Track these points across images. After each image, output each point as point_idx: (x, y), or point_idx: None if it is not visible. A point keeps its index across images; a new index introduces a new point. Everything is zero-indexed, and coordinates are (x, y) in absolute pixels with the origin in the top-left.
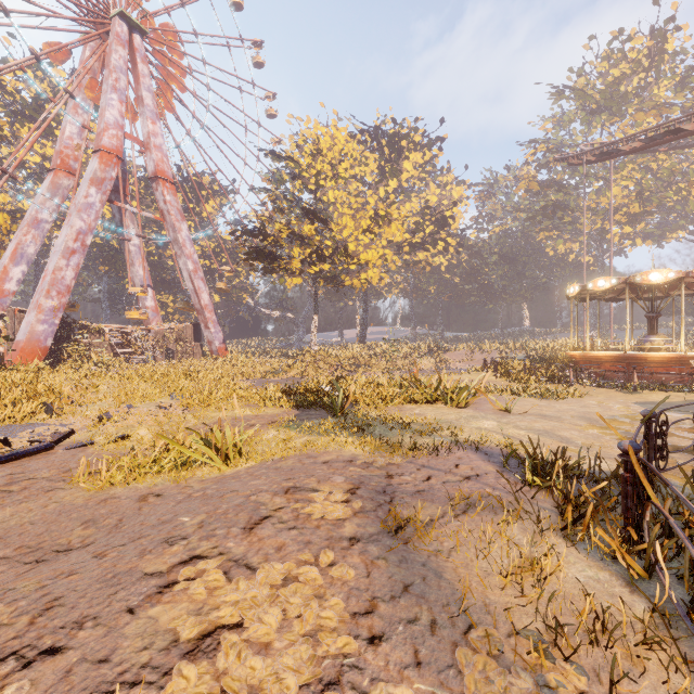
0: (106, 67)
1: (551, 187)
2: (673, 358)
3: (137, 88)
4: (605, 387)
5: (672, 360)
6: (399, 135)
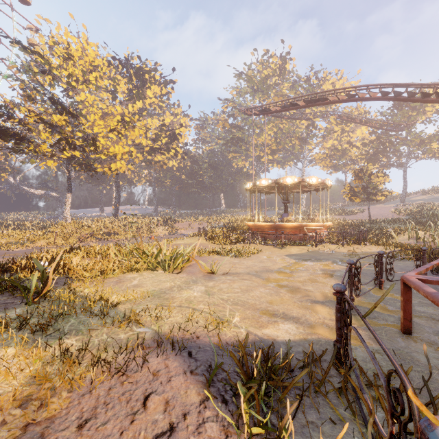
0: None
1: (236, 127)
2: (297, 226)
3: None
4: (268, 245)
5: (296, 227)
6: (143, 70)
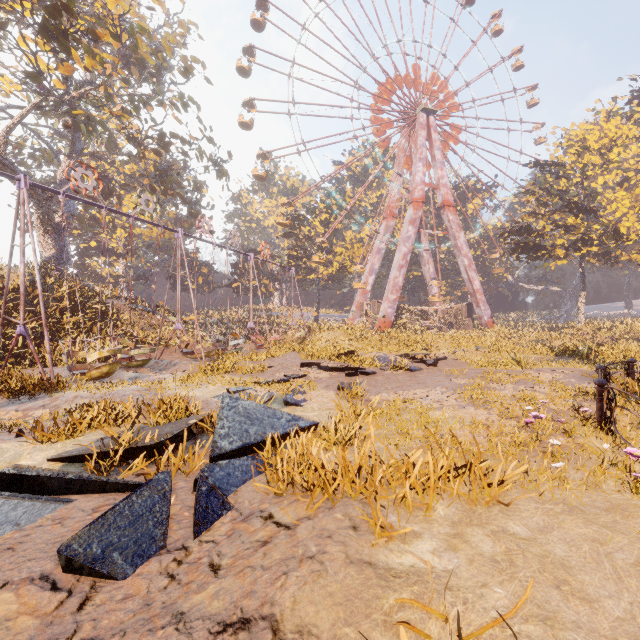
0: (415, 148)
1: None
2: None
3: (431, 151)
4: None
5: None
6: None
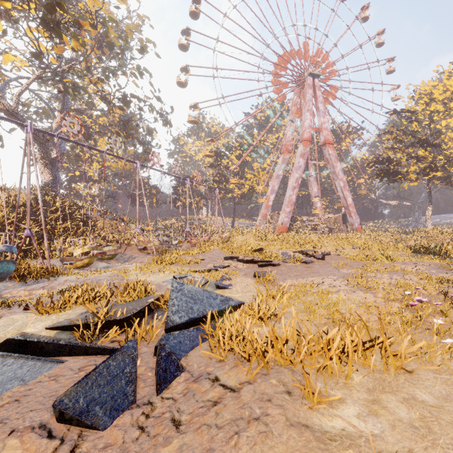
0: (304, 102)
1: None
2: None
3: (316, 104)
4: None
5: None
6: None
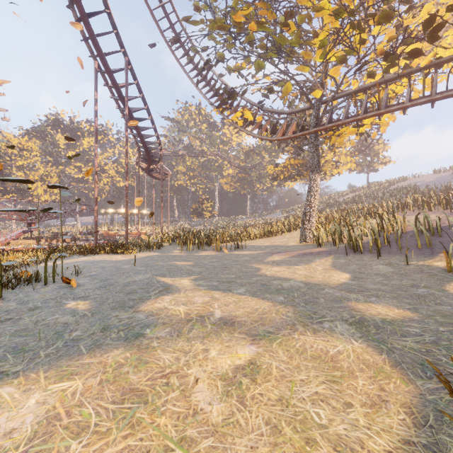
0: None
1: None
2: (114, 233)
3: None
4: None
5: (115, 233)
6: (79, 128)
